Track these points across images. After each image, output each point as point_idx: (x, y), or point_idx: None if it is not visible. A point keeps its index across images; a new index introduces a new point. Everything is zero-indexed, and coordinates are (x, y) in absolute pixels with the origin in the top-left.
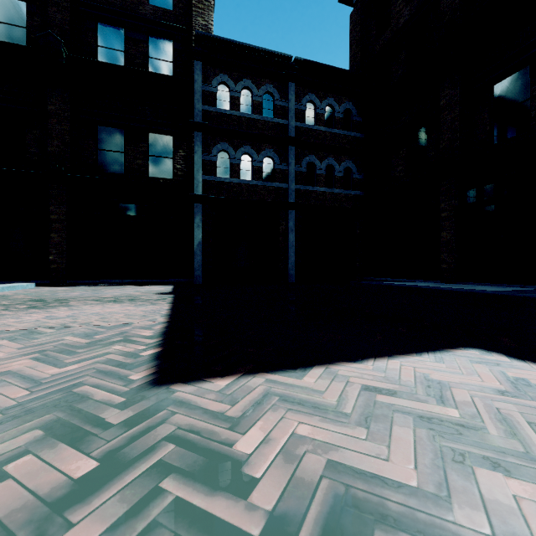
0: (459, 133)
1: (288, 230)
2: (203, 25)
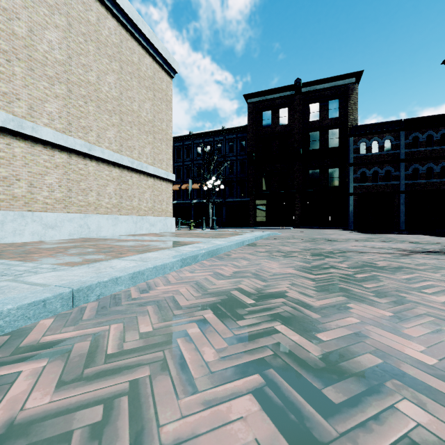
0: None
1: (399, 204)
2: (353, 119)
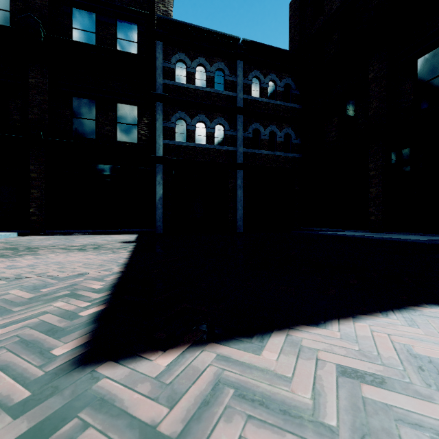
0: (386, 102)
1: (237, 187)
2: (164, 11)
